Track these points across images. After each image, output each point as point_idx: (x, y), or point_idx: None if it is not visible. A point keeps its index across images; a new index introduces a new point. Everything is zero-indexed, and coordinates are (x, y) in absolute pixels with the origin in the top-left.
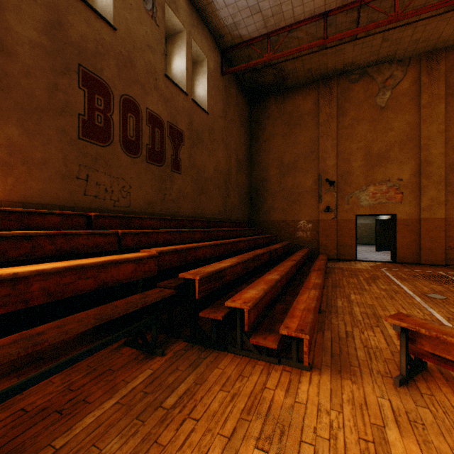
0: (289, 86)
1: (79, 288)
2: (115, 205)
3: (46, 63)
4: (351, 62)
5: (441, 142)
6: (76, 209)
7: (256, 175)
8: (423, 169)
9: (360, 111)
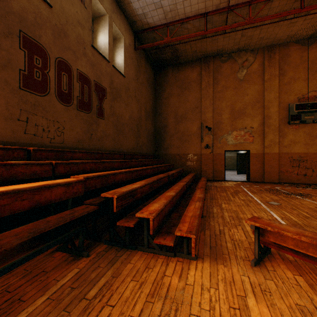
0: (181, 62)
1: (15, 208)
2: (51, 141)
3: None
4: (222, 49)
5: (276, 104)
6: (18, 144)
7: (159, 122)
8: (265, 121)
9: (227, 81)
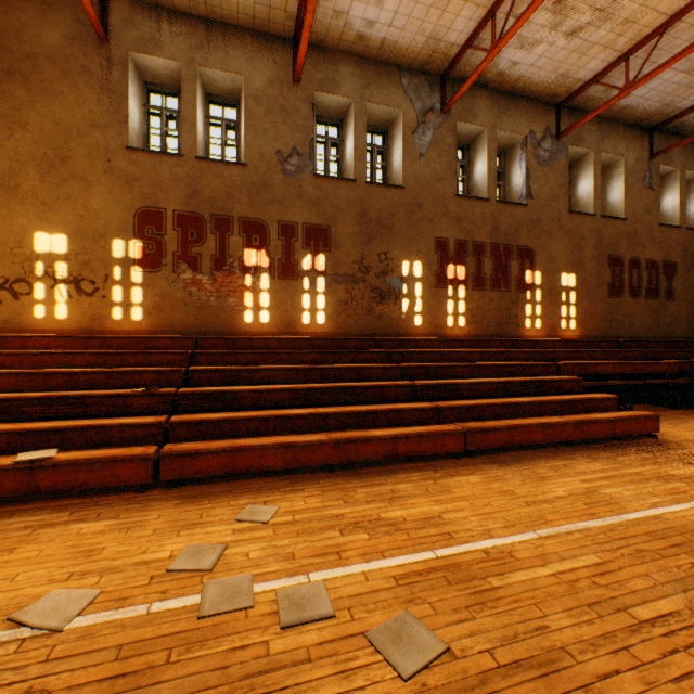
0: None
1: (647, 371)
2: (624, 333)
3: (595, 264)
4: None
5: None
6: (606, 337)
7: None
8: None
9: None
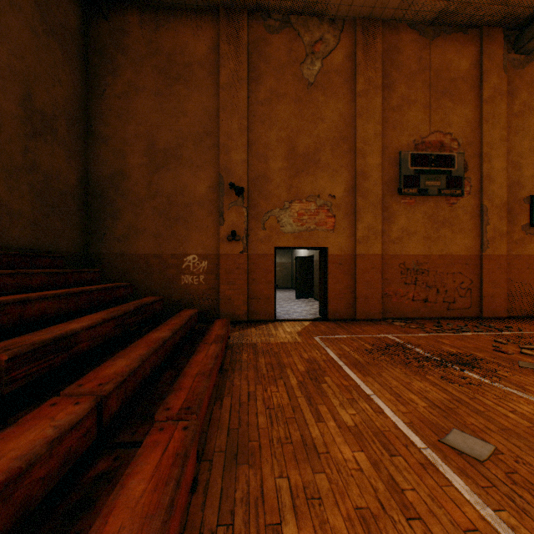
0: (166, 3)
1: None
2: None
3: None
4: None
5: (378, 149)
6: None
7: (100, 162)
8: (359, 184)
9: (281, 80)
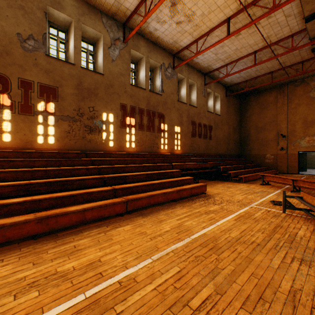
0: (260, 90)
1: (203, 166)
2: (197, 152)
3: (187, 123)
4: (293, 79)
5: None
6: (191, 153)
7: (243, 133)
8: None
9: (300, 100)
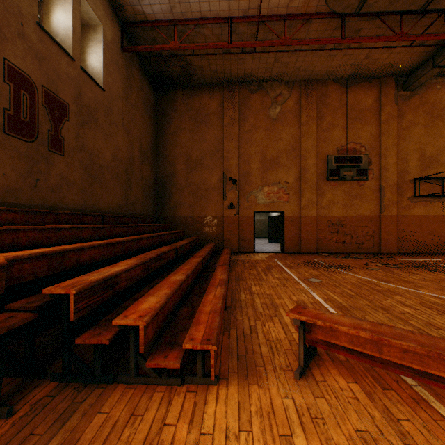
0: (196, 83)
1: None
2: None
3: None
4: (251, 74)
5: (314, 154)
6: None
7: (163, 168)
8: (302, 175)
9: (257, 119)
